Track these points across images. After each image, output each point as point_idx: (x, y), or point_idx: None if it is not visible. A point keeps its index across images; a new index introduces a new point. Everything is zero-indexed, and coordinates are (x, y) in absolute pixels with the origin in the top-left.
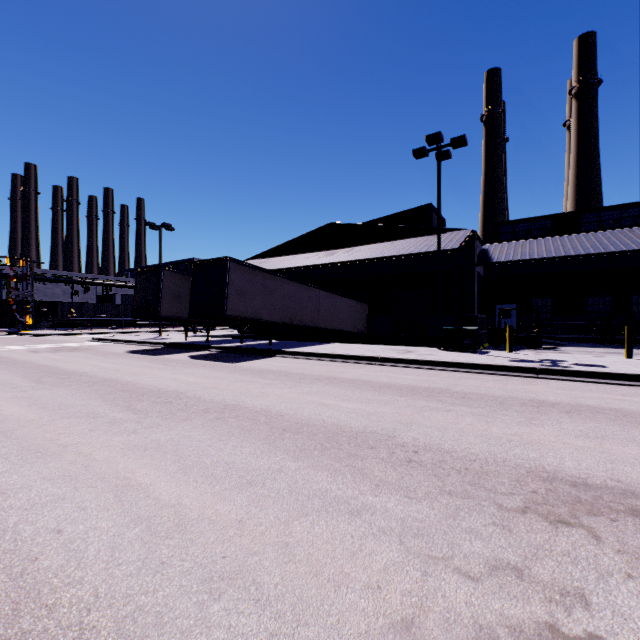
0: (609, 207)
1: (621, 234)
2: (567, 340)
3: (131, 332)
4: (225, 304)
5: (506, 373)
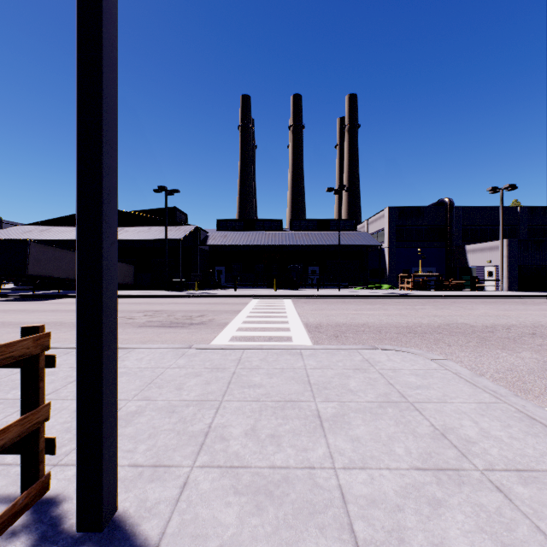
0: (267, 219)
1: (265, 235)
2: (243, 285)
3: None
4: (27, 268)
5: (180, 297)
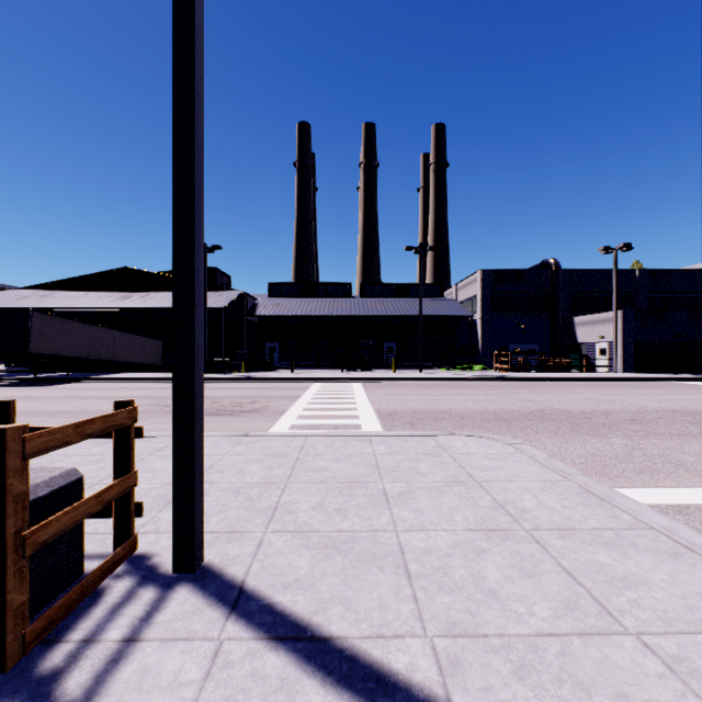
0: (331, 283)
1: (329, 303)
2: (301, 366)
3: None
4: (29, 344)
5: (223, 381)
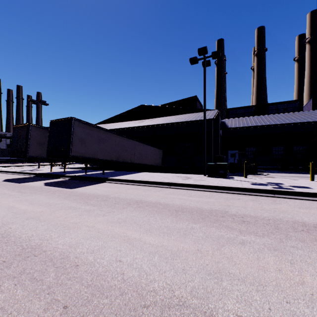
0: (281, 102)
1: (289, 115)
2: (264, 169)
3: (24, 165)
4: (70, 148)
5: (254, 194)
